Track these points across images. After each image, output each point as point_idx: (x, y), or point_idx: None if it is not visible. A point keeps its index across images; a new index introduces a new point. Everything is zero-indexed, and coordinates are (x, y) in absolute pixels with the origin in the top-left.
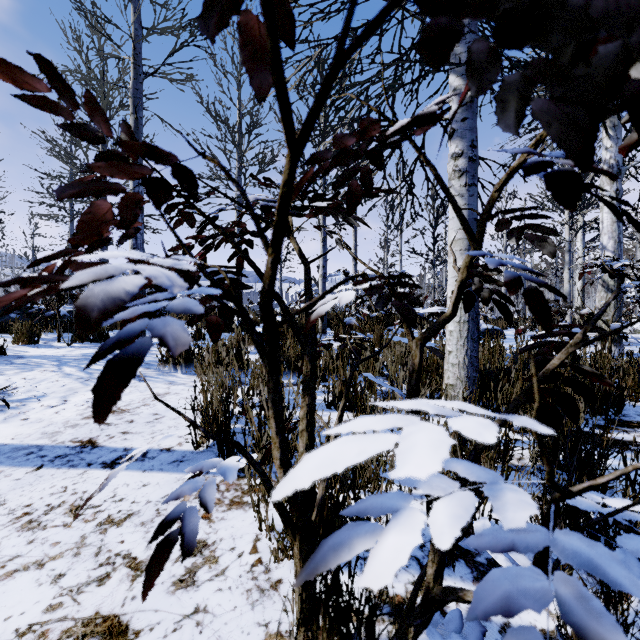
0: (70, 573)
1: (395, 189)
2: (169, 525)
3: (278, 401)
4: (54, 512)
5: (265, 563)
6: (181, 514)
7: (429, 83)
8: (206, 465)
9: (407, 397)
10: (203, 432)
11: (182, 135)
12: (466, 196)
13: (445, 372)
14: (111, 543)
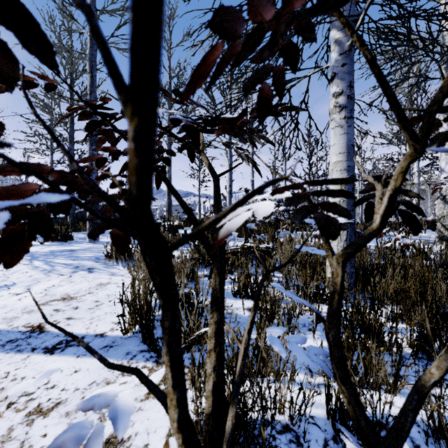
0: None
1: (285, 125)
2: None
3: (175, 344)
4: None
5: None
6: None
7: (311, 44)
8: (98, 402)
9: (327, 321)
10: (98, 360)
11: None
12: (345, 126)
13: (327, 268)
14: (34, 437)
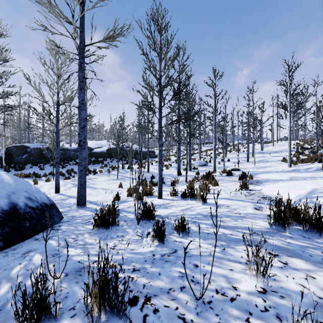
0: None
1: None
2: None
3: None
4: None
5: None
6: None
7: None
8: None
9: None
10: None
11: None
12: None
13: None
14: None
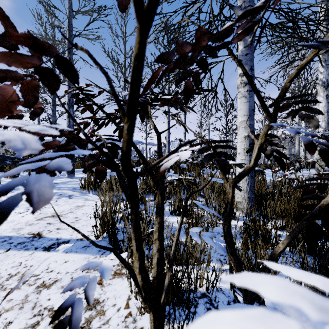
0: (15, 321)
1: (207, 94)
2: (63, 312)
3: (137, 227)
4: (12, 279)
5: (133, 315)
6: (72, 303)
7: None
8: (92, 265)
9: (223, 220)
10: (91, 242)
11: (58, 29)
12: (248, 97)
13: (236, 194)
14: (42, 300)
